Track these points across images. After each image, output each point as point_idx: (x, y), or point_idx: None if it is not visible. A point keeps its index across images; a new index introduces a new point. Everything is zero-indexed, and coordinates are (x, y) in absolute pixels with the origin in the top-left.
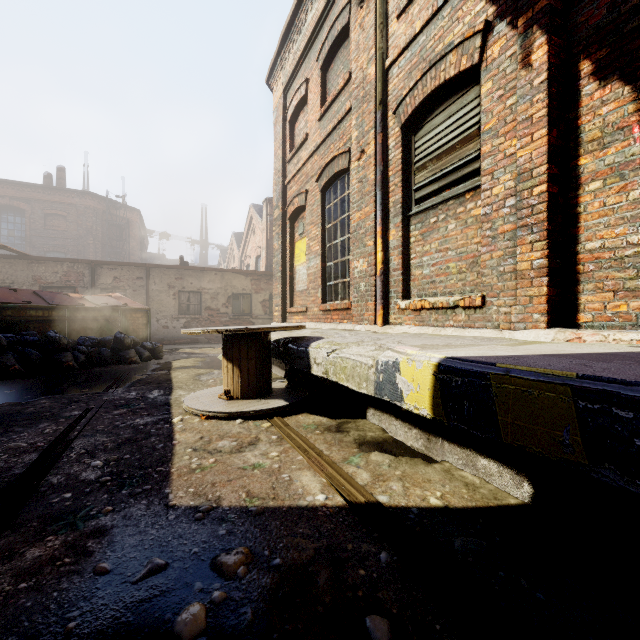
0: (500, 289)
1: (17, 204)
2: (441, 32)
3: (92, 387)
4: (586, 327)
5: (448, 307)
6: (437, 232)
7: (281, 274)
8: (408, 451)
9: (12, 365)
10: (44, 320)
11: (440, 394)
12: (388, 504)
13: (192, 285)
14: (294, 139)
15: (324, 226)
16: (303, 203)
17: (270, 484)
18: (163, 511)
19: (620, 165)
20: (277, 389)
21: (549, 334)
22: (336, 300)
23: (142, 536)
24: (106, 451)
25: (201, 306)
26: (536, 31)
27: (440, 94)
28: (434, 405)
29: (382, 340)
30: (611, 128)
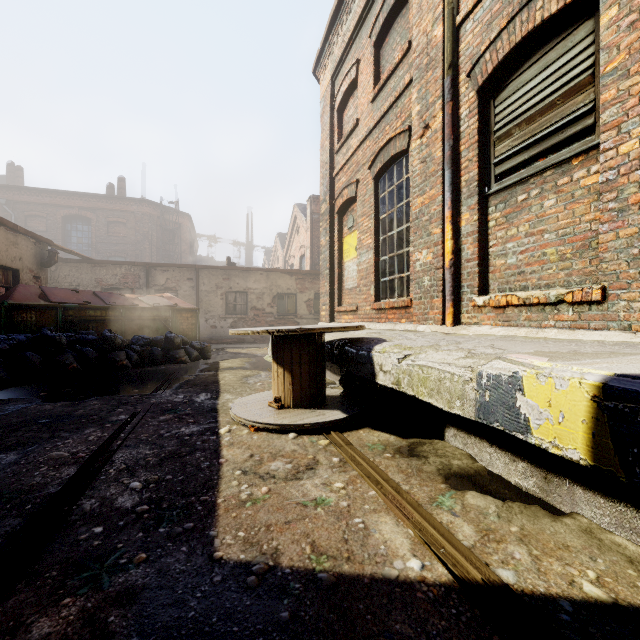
0: (632, 278)
1: (85, 214)
2: None
3: (142, 388)
4: None
5: (547, 303)
6: (527, 212)
7: (329, 271)
8: (514, 491)
9: (71, 363)
10: (102, 320)
11: (609, 432)
12: (518, 587)
13: (238, 285)
14: (342, 128)
15: (377, 217)
16: (353, 194)
17: (340, 533)
18: (206, 567)
19: None
20: (331, 397)
21: None
22: (391, 297)
23: (179, 609)
24: (147, 468)
25: (247, 306)
26: None
27: (532, 41)
28: (596, 447)
29: (463, 344)
30: None
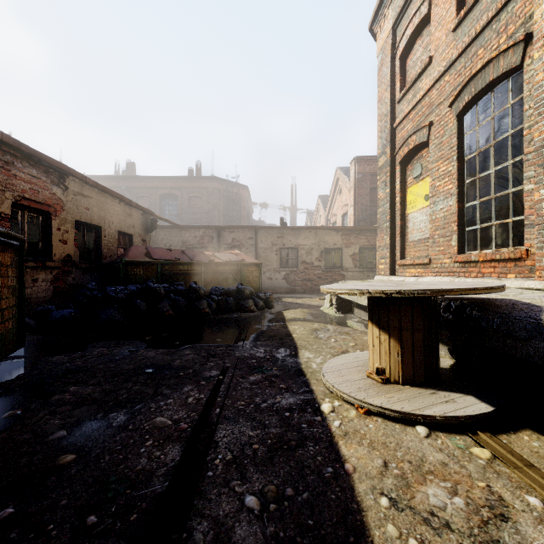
0: None
1: (174, 192)
2: None
3: (223, 337)
4: None
5: None
6: None
7: (389, 224)
8: None
9: (167, 311)
10: (188, 273)
11: None
12: None
13: (290, 242)
14: (405, 75)
15: (461, 158)
16: (424, 139)
17: None
18: None
19: None
20: (440, 370)
21: None
22: (485, 248)
23: None
24: (257, 464)
25: (298, 260)
26: None
27: None
28: None
29: None
30: None
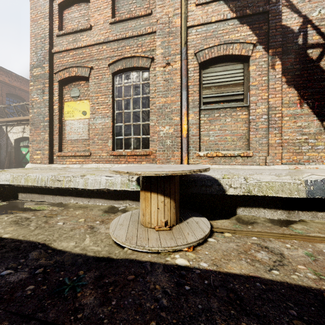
0: (260, 150)
1: None
2: (227, 30)
3: None
4: (284, 164)
5: (233, 156)
6: (219, 121)
7: (48, 124)
8: (283, 221)
9: None
10: None
11: None
12: None
13: None
14: (63, 20)
15: (113, 98)
16: (86, 75)
17: None
18: None
19: (294, 114)
20: None
21: (286, 166)
22: (128, 149)
23: None
24: None
25: None
26: (277, 58)
27: (223, 58)
28: None
29: (235, 172)
30: (291, 102)
